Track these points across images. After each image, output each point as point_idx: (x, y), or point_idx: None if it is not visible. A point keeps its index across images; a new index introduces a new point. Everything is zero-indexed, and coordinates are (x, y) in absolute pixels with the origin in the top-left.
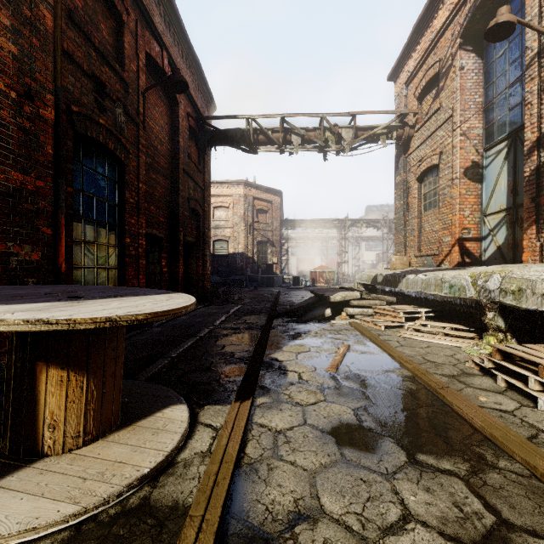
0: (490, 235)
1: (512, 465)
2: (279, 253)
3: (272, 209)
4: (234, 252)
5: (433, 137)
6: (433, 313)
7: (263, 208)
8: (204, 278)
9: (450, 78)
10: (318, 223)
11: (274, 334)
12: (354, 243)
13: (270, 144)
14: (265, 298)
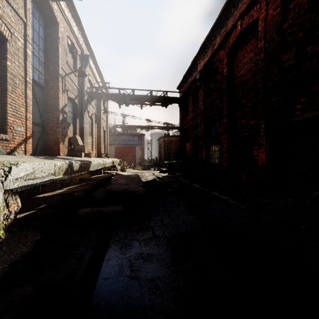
0: None
1: None
2: None
3: None
4: None
5: None
6: None
7: None
8: None
9: None
10: None
11: None
12: None
13: None
14: None
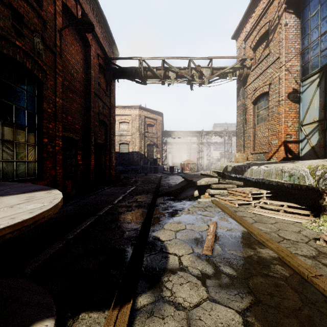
0: (305, 138)
1: None
2: (161, 152)
3: (156, 124)
4: (132, 151)
5: (264, 73)
6: (270, 193)
7: (151, 123)
8: (110, 168)
9: (277, 32)
10: (185, 133)
11: (157, 211)
12: (207, 146)
13: (155, 78)
14: (152, 181)
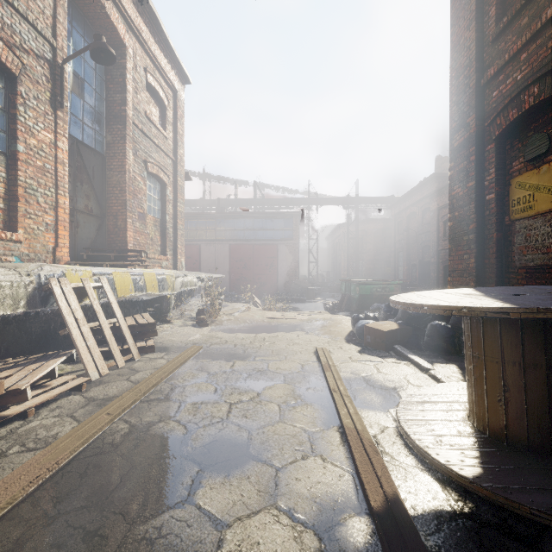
0: None
1: (120, 424)
2: None
3: None
4: None
5: None
6: None
7: None
8: None
9: None
10: None
11: None
12: None
13: None
14: None
